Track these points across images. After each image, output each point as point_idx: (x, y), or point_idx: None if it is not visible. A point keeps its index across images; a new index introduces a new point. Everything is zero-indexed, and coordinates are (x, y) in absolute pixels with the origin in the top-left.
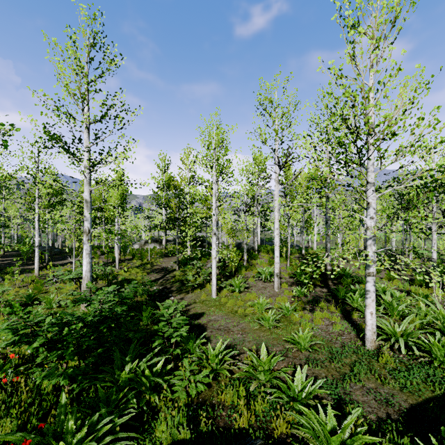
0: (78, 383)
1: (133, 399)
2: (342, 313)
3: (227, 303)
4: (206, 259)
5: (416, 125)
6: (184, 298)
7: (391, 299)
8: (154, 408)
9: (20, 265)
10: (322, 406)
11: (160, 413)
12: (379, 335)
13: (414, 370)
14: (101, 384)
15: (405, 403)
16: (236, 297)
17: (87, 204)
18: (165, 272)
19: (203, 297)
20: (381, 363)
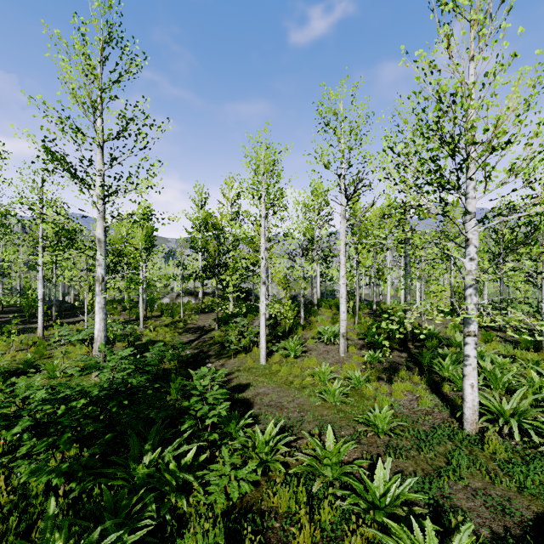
0: (79, 481)
1: (152, 504)
2: (429, 385)
3: (280, 371)
4: (252, 315)
5: (534, 133)
6: (225, 365)
7: (492, 366)
8: (182, 516)
9: (21, 324)
10: (413, 516)
11: (189, 525)
12: (481, 414)
13: (535, 464)
14: (110, 482)
15: (528, 511)
16: (291, 363)
17: (101, 244)
18: (202, 332)
19: (249, 363)
20: (487, 453)
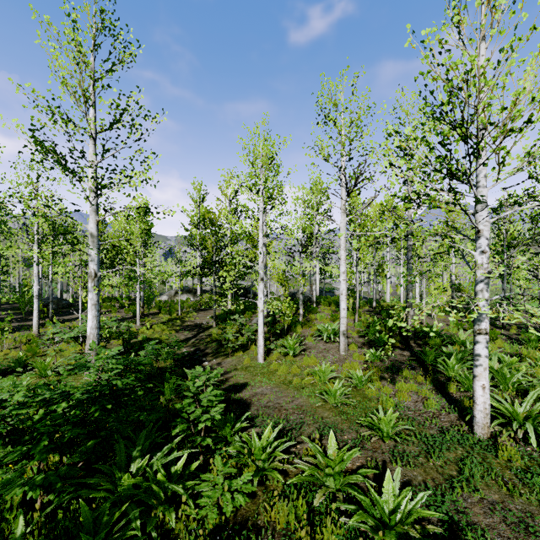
0: (59, 492)
1: (137, 520)
2: (434, 385)
3: (278, 370)
4: (251, 312)
5: None
6: (222, 363)
7: (499, 365)
8: (170, 531)
9: (17, 321)
10: (427, 535)
11: None
12: (491, 417)
13: None
14: (91, 494)
15: None
16: (290, 362)
17: (93, 238)
18: (199, 330)
19: (246, 362)
20: (501, 461)
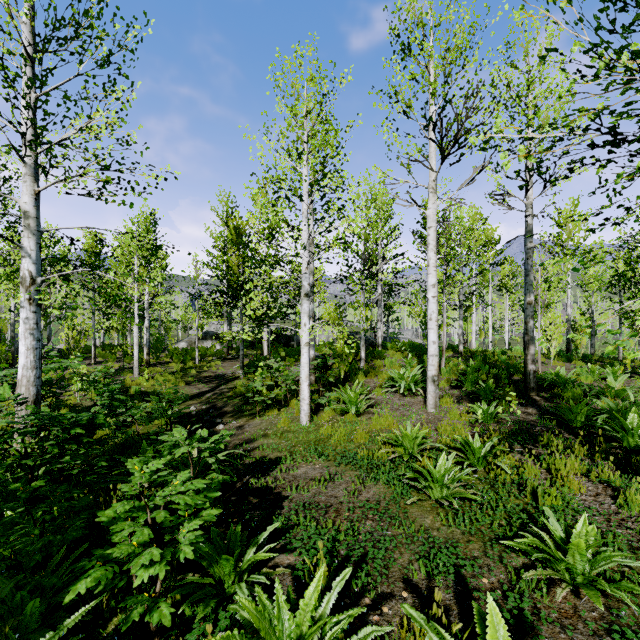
0: None
1: None
2: (608, 462)
3: (333, 437)
4: (293, 359)
5: None
6: (245, 427)
7: None
8: None
9: None
10: None
11: None
12: None
13: None
14: None
15: None
16: (351, 424)
17: (29, 220)
18: (220, 382)
19: (282, 424)
20: None
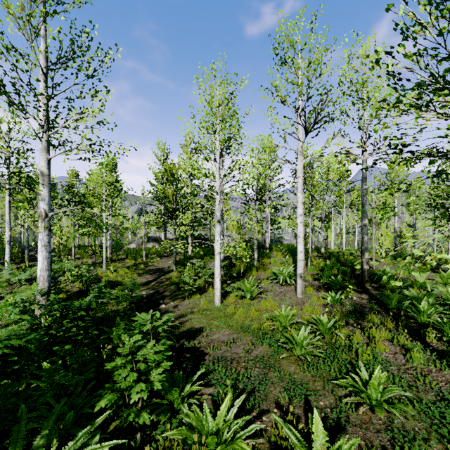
0: None
1: None
2: (407, 332)
3: (236, 314)
4: (208, 258)
5: None
6: (178, 306)
7: None
8: None
9: None
10: None
11: None
12: None
13: None
14: None
15: None
16: (247, 305)
17: (44, 177)
18: (160, 274)
19: (203, 305)
20: None
